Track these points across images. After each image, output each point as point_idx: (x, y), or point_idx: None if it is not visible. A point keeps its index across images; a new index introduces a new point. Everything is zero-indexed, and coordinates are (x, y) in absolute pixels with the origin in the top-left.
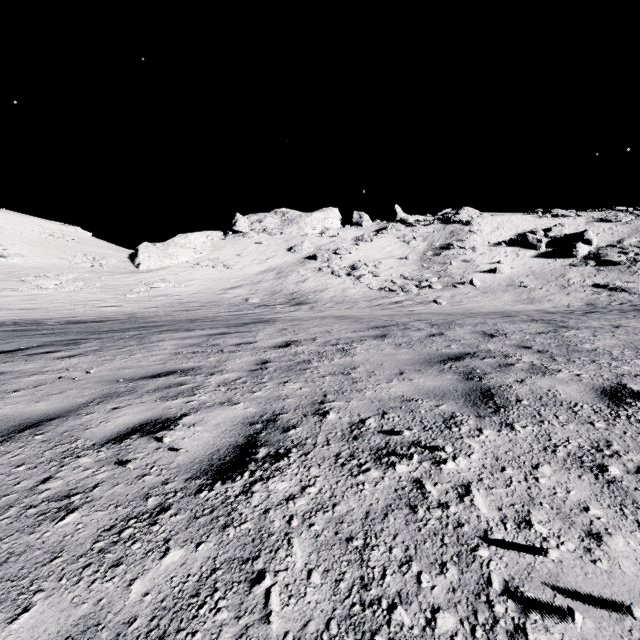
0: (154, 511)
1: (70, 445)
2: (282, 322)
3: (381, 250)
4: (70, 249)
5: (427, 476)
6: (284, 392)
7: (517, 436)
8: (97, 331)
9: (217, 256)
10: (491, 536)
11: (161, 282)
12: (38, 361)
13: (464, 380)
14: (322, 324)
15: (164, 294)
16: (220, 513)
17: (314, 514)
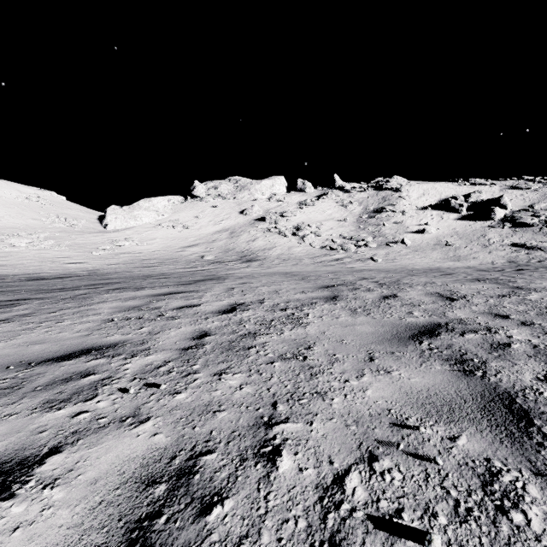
0: None
1: None
2: (232, 279)
3: (322, 213)
4: (44, 211)
5: None
6: (217, 395)
7: None
8: (47, 289)
9: (177, 218)
10: None
11: (125, 241)
12: None
13: (462, 375)
14: (270, 282)
15: (127, 252)
16: None
17: None
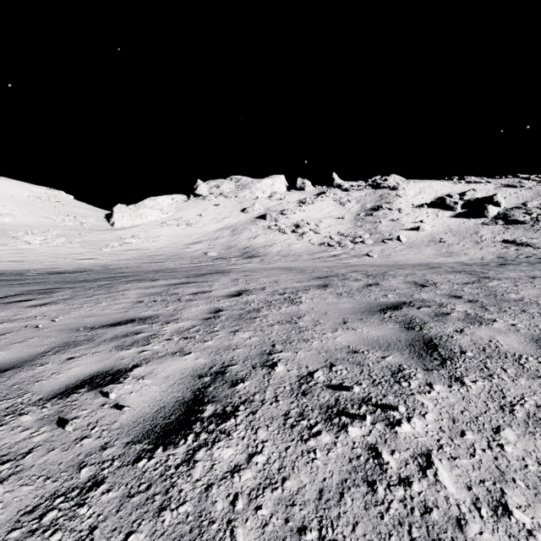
0: (85, 486)
1: (16, 400)
2: (236, 273)
3: (321, 211)
4: (54, 210)
5: (382, 441)
6: (234, 341)
7: (469, 392)
8: (72, 281)
9: (181, 216)
10: (466, 527)
11: (132, 238)
12: (11, 309)
13: (405, 330)
14: (270, 275)
15: (135, 248)
16: (157, 490)
17: (261, 492)
